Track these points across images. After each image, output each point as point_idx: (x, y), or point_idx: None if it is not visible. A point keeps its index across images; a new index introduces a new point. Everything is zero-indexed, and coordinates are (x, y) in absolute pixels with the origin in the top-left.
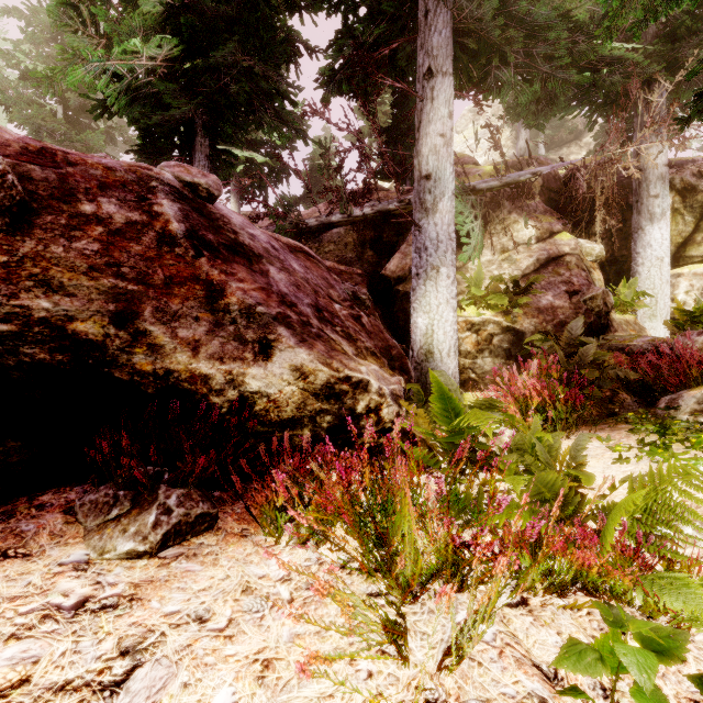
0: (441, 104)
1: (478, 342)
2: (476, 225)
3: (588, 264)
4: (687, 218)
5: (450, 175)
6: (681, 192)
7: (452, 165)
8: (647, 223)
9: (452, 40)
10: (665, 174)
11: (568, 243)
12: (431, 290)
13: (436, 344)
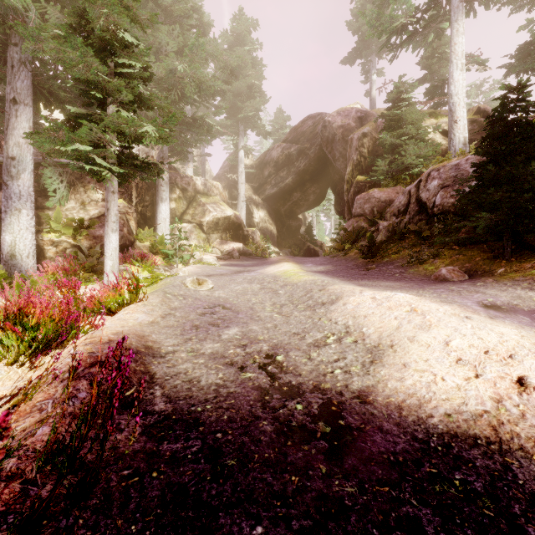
0: (23, 121)
1: (57, 252)
2: (62, 186)
3: (128, 217)
4: (184, 202)
5: (31, 160)
6: (182, 190)
7: (32, 155)
8: (160, 202)
9: (32, 88)
10: (167, 181)
11: (119, 205)
12: (14, 221)
13: (18, 251)
